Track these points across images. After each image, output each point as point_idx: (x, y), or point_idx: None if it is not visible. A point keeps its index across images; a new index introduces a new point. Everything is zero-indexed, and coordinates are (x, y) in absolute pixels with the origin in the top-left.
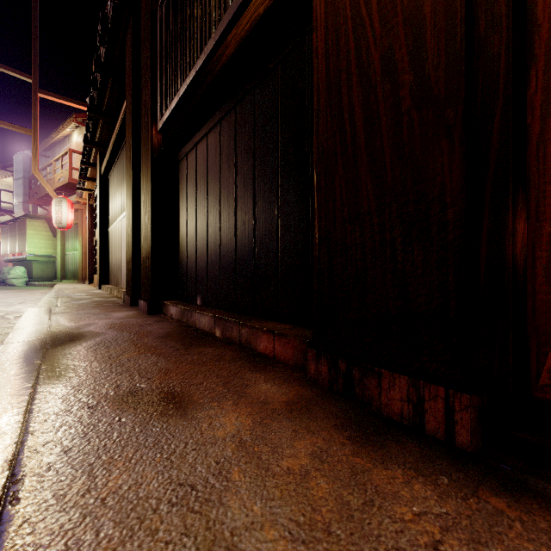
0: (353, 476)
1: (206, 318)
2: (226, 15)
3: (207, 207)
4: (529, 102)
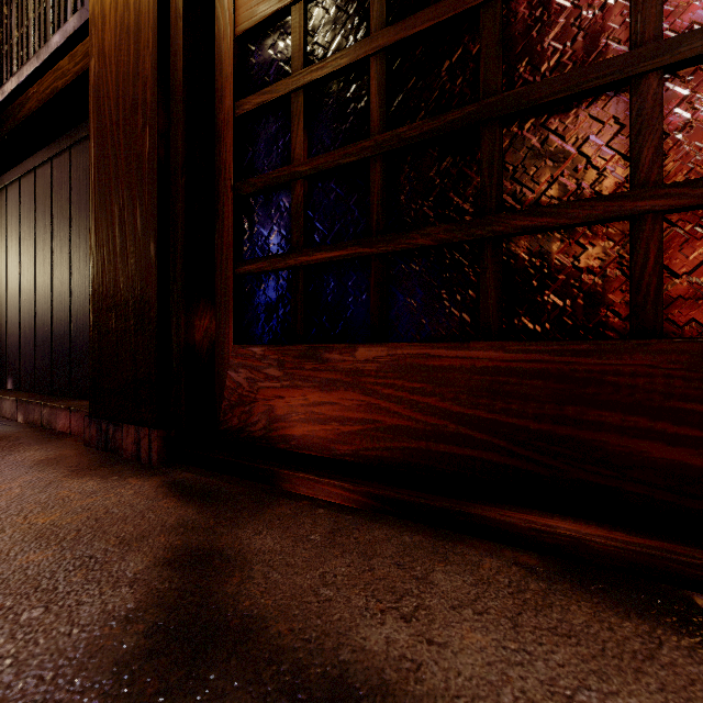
0: (48, 485)
1: (7, 403)
2: (25, 67)
3: (19, 268)
4: (217, 243)
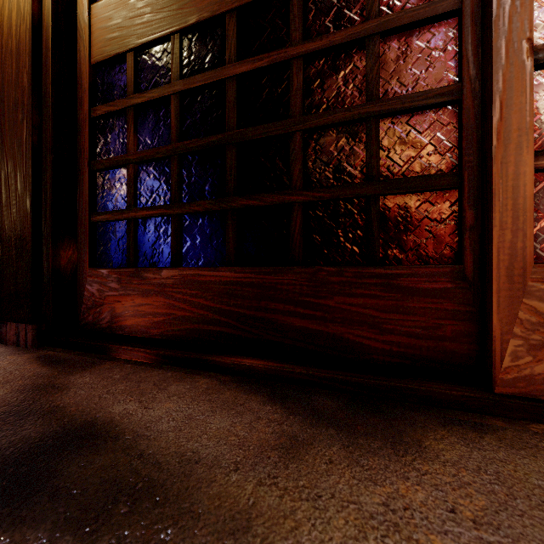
0: None
1: None
2: None
3: None
4: (78, 200)
